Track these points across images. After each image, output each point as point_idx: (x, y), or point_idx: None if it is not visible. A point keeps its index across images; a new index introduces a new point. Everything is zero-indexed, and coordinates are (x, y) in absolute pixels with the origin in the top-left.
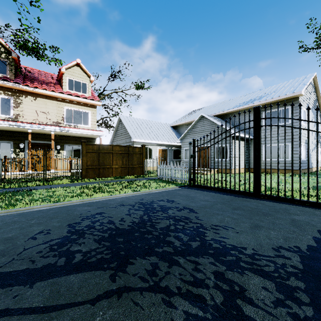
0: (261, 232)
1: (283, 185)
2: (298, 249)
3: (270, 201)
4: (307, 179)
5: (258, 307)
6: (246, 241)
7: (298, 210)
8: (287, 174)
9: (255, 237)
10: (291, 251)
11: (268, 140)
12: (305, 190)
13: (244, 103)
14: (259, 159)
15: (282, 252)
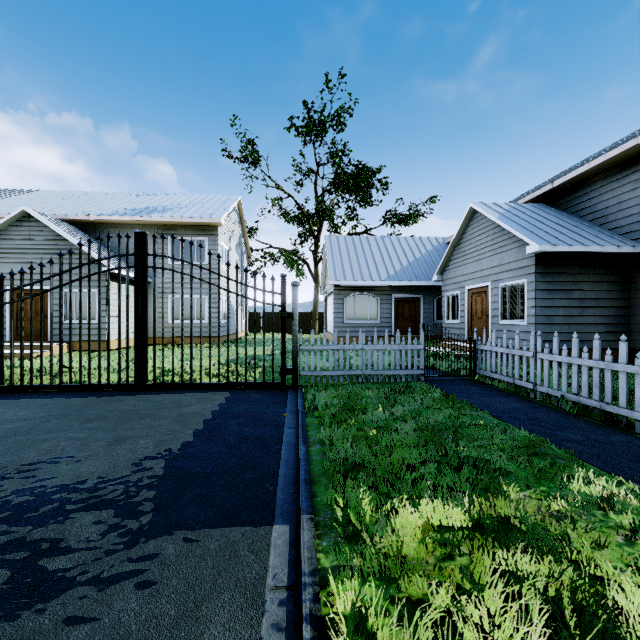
0: (125, 446)
1: (188, 363)
2: (169, 452)
3: (161, 393)
4: (225, 350)
5: (77, 550)
6: (92, 468)
7: (194, 398)
8: (203, 344)
9: (109, 458)
10: (158, 458)
11: (176, 287)
12: (213, 368)
13: (134, 210)
14: (144, 324)
15: (145, 463)
